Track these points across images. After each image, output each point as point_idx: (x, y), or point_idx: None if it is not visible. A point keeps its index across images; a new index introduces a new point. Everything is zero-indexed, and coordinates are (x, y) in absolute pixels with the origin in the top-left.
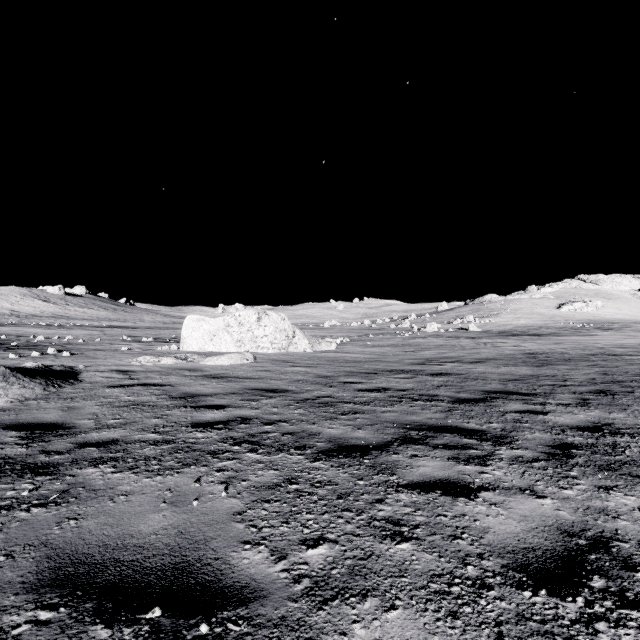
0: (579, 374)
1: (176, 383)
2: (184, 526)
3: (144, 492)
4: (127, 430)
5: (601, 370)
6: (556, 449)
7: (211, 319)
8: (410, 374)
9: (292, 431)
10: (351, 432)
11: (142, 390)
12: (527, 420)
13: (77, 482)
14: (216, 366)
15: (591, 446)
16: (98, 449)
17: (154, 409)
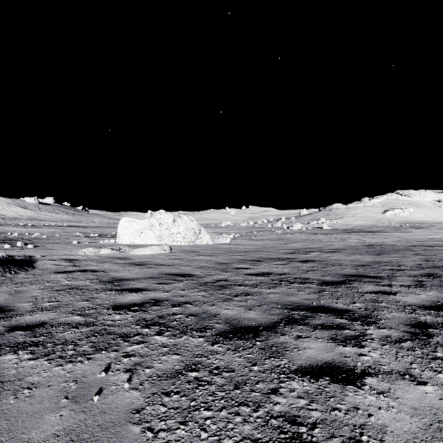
0: (408, 261)
1: (108, 269)
2: (78, 431)
3: (50, 384)
4: (57, 313)
5: (423, 258)
6: (415, 328)
7: (139, 220)
8: (285, 261)
9: (195, 312)
10: (244, 313)
11: (80, 275)
12: (382, 300)
13: None
14: (141, 255)
15: (442, 325)
16: (25, 333)
17: (85, 292)
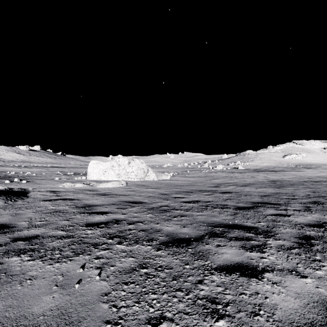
0: (300, 192)
1: (81, 198)
2: (65, 307)
3: (44, 277)
4: (46, 228)
5: (311, 190)
6: (302, 240)
7: (103, 163)
8: (210, 192)
9: (145, 229)
10: (180, 229)
11: (61, 202)
12: (279, 220)
13: (2, 268)
14: (105, 188)
15: (321, 237)
16: (24, 242)
17: (65, 214)
